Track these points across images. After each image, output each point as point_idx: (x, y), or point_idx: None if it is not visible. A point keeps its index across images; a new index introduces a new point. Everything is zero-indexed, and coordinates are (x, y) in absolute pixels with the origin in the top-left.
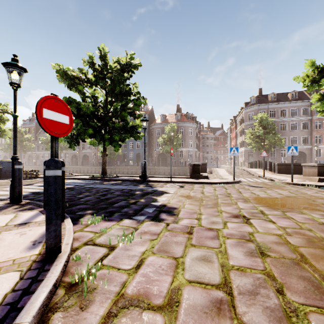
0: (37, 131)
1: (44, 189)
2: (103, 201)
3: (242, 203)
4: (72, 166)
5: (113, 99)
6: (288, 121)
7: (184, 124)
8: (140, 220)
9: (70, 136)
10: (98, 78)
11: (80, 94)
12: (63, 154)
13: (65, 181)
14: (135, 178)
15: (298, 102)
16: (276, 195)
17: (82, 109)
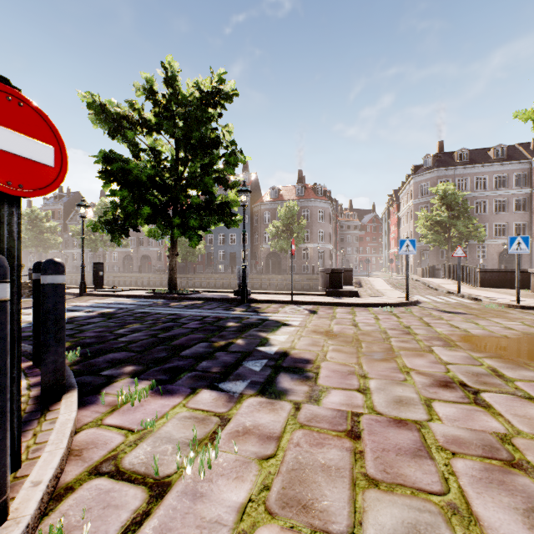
0: (66, 217)
1: (34, 321)
2: (162, 342)
3: (443, 349)
4: (123, 274)
5: (188, 155)
6: (489, 196)
7: (310, 203)
8: (236, 393)
9: (111, 220)
10: (162, 119)
11: (129, 145)
12: (109, 254)
13: (102, 301)
14: (227, 295)
15: (507, 164)
16: (502, 330)
17: (132, 172)
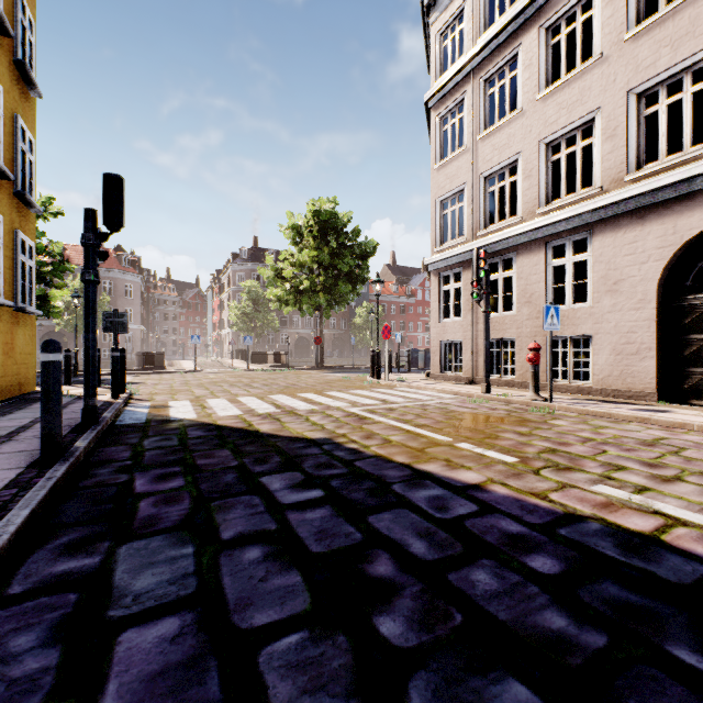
0: None
1: None
2: None
3: (192, 378)
4: None
5: None
6: None
7: (115, 274)
8: None
9: None
10: None
11: None
12: None
13: None
14: None
15: None
16: (222, 375)
17: None
